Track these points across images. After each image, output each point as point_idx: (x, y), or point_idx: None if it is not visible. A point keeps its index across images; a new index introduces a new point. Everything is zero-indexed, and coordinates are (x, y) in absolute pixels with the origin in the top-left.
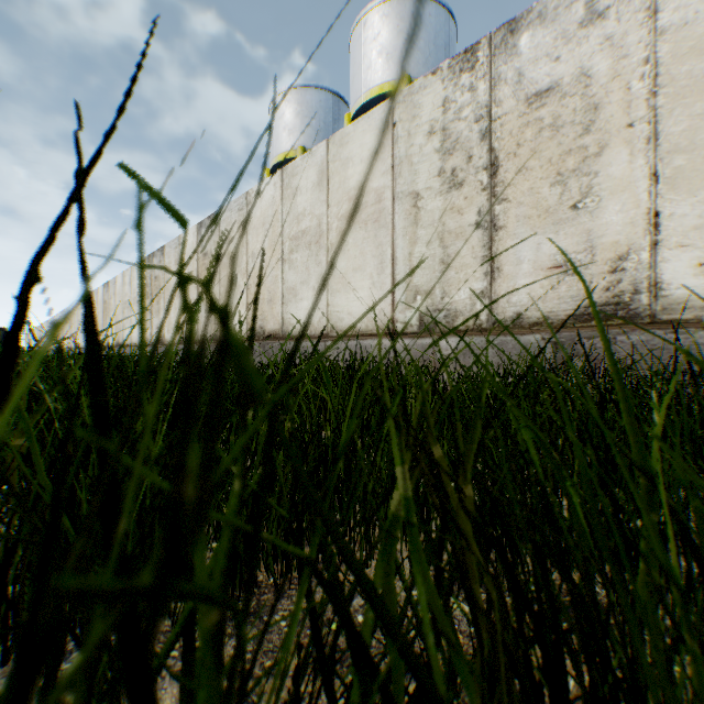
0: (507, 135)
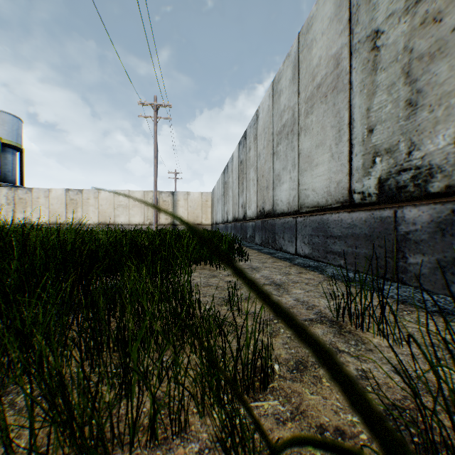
0: (18, 201)
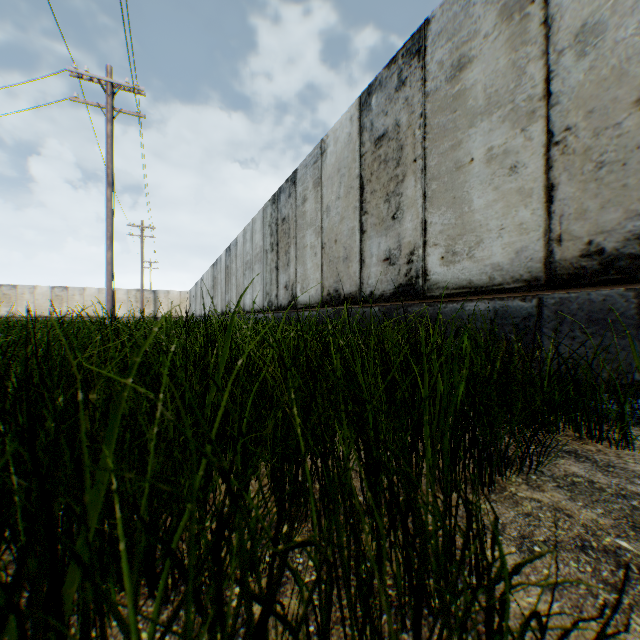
0: (2, 296)
